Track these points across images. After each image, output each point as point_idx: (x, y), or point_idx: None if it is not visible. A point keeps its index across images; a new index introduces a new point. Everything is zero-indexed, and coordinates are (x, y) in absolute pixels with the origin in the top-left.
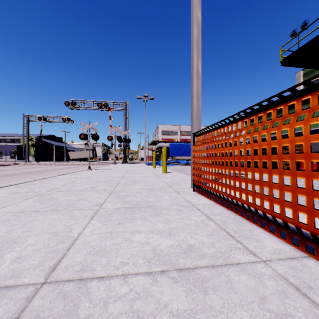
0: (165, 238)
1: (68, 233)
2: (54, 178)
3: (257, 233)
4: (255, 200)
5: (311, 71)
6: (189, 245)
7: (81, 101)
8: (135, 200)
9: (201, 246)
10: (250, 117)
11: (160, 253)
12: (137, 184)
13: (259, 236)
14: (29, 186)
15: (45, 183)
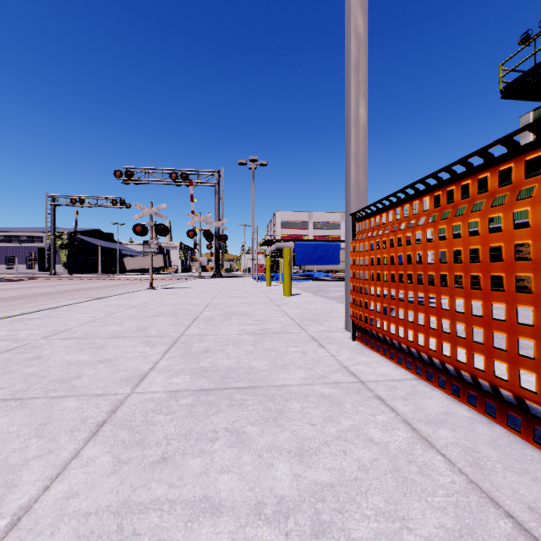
0: None
1: None
2: (78, 306)
3: None
4: None
5: None
6: None
7: (142, 171)
8: (223, 364)
9: None
10: None
11: None
12: (234, 321)
13: None
14: (14, 325)
15: (51, 318)
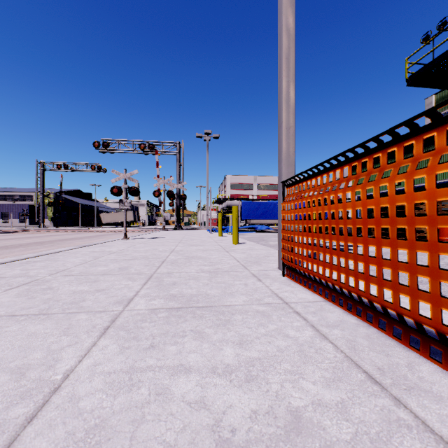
0: (239, 388)
1: (46, 371)
2: (69, 252)
3: (429, 375)
4: (418, 305)
5: (447, 96)
6: (292, 413)
7: (116, 142)
8: (187, 292)
9: (320, 417)
10: (404, 143)
11: (230, 439)
12: (193, 263)
13: (436, 383)
14: (24, 266)
15: (51, 261)
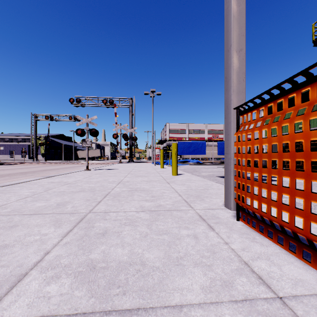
0: None
1: None
2: (31, 182)
3: None
4: None
5: None
6: None
7: (86, 98)
8: (114, 256)
9: None
10: None
11: None
12: (135, 197)
13: None
14: None
15: (2, 193)
